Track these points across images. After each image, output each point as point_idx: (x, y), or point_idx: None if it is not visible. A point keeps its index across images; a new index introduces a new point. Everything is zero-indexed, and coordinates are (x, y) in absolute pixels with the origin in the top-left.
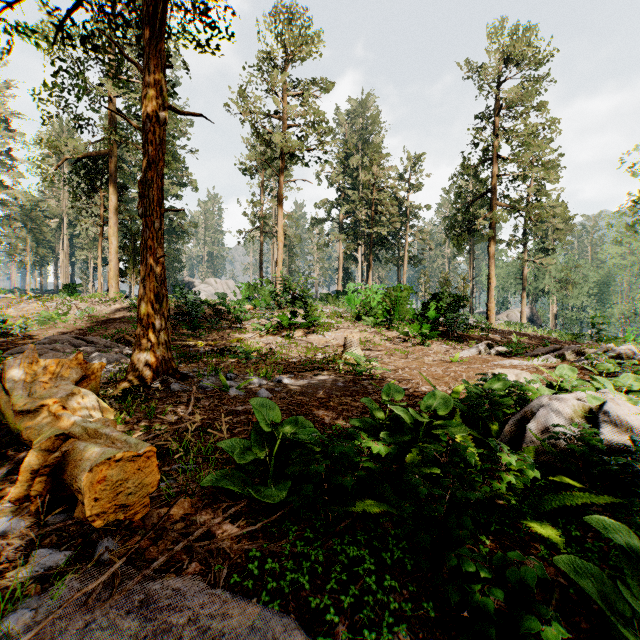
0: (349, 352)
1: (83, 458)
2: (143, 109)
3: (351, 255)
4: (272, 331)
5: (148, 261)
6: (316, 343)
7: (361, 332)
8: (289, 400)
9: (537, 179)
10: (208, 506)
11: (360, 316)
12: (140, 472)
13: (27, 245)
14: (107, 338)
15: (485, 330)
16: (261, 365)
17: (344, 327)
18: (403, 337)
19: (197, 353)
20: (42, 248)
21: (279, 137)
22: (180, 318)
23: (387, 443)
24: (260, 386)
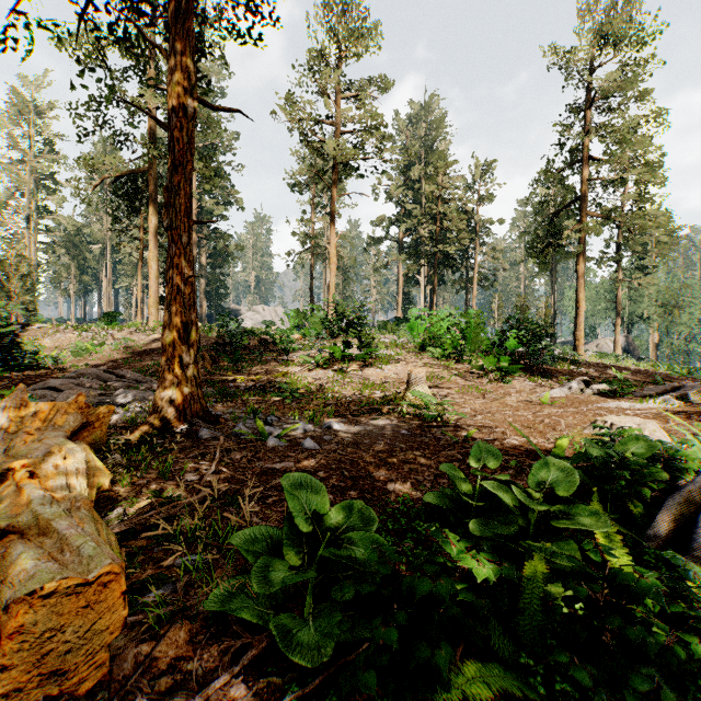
0: (415, 392)
1: (7, 579)
2: (168, 102)
3: (412, 278)
4: (323, 364)
5: (174, 282)
6: (373, 378)
7: (426, 365)
8: (341, 455)
9: (638, 183)
10: (214, 640)
11: (424, 347)
12: (88, 611)
13: (70, 272)
14: (141, 371)
15: (575, 363)
16: (309, 405)
17: (406, 359)
18: (477, 372)
19: (236, 390)
20: (85, 275)
21: (331, 144)
22: (222, 349)
23: (496, 559)
24: (306, 433)
